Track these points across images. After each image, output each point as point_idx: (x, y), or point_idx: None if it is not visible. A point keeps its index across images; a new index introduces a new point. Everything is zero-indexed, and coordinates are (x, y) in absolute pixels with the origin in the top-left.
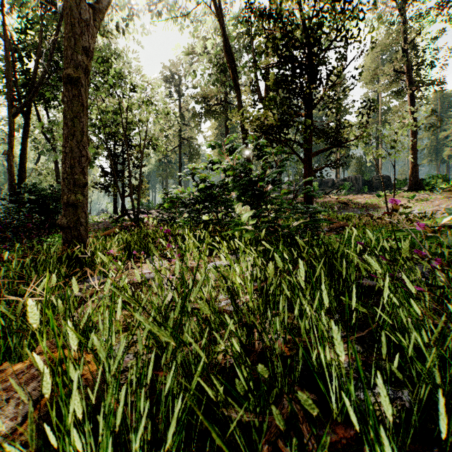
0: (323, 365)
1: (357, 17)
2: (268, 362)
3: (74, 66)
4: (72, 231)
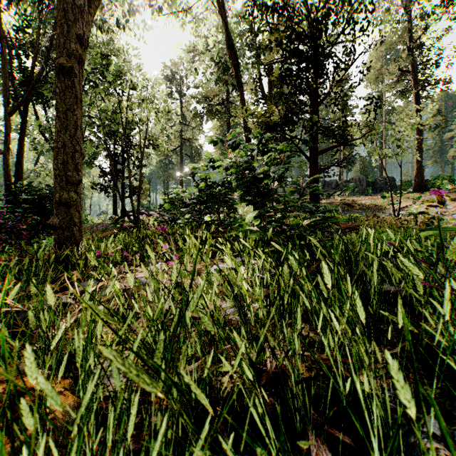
0: (360, 398)
1: (365, 9)
2: (287, 392)
3: (67, 55)
4: (65, 231)
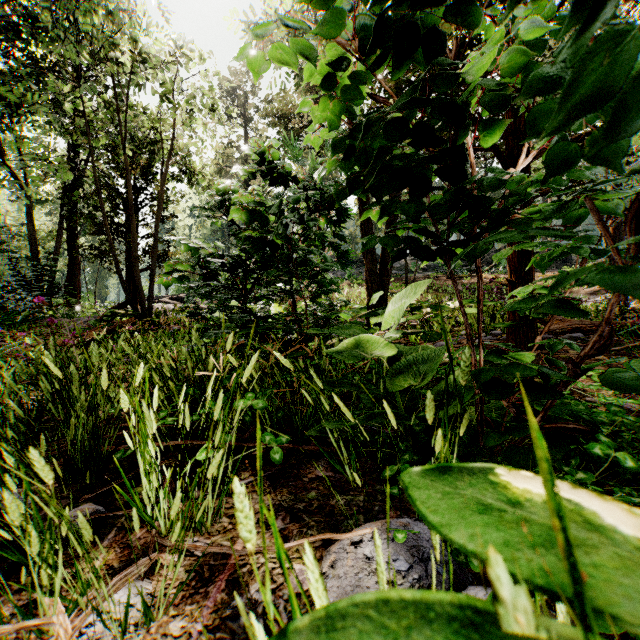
0: None
1: None
2: None
3: None
4: None
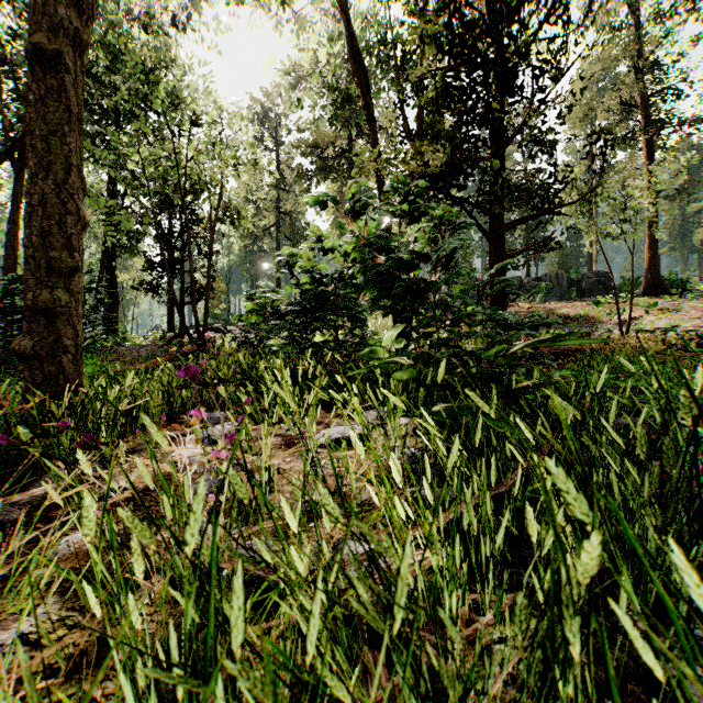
0: None
1: None
2: None
3: (50, 31)
4: (45, 364)
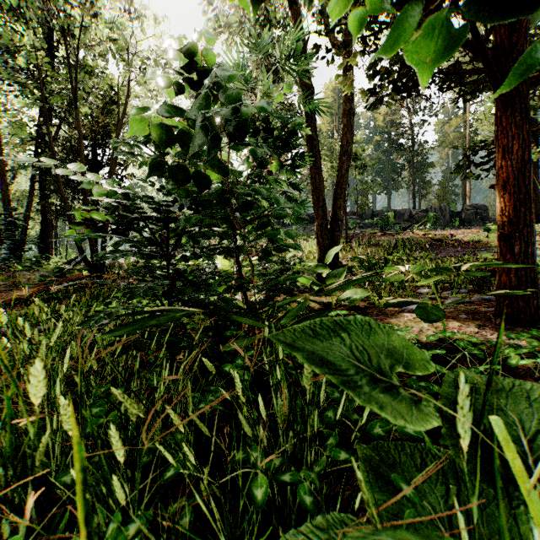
0: None
1: None
2: None
3: None
4: None
